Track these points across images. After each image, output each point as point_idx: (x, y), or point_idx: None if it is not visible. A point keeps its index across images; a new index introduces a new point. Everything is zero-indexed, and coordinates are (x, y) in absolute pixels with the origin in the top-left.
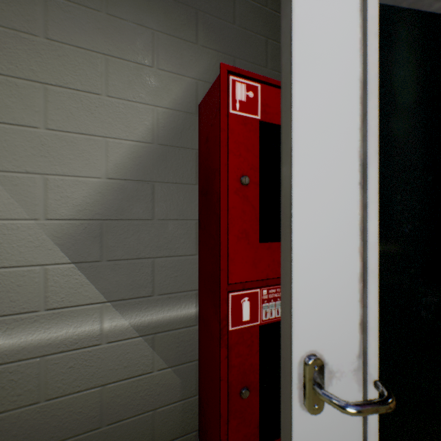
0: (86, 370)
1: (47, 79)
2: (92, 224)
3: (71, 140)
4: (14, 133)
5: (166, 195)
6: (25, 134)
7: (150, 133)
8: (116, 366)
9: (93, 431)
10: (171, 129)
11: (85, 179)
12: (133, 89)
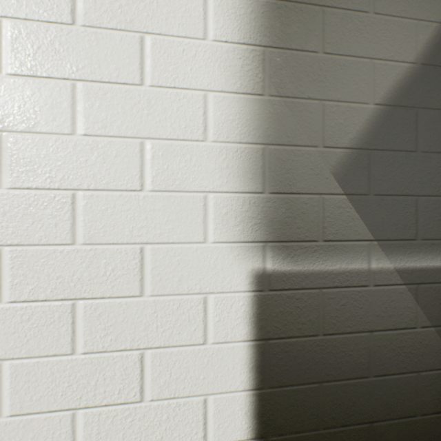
0: (355, 311)
1: (323, 2)
2: (360, 154)
3: (342, 64)
4: (298, 59)
5: (428, 123)
6: (306, 59)
7: (413, 52)
8: (381, 313)
9: (361, 379)
10: (434, 46)
11: (354, 105)
12: (396, 3)
